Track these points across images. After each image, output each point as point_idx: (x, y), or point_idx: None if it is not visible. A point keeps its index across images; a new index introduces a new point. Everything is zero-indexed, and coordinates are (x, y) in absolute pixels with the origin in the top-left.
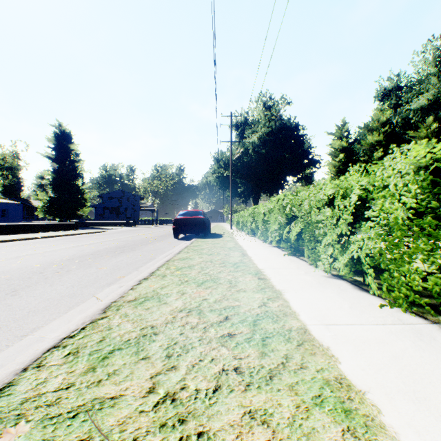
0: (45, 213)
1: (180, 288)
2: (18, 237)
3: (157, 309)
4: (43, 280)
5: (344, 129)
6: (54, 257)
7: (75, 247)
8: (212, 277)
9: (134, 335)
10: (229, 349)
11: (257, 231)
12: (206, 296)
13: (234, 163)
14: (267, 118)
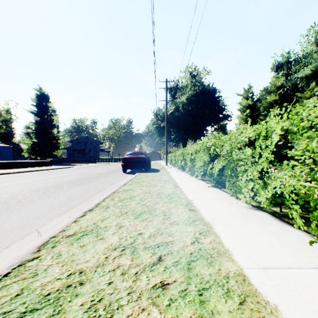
0: (30, 153)
1: (119, 220)
2: (4, 171)
3: (92, 247)
4: (3, 210)
5: (250, 91)
6: (24, 188)
7: (45, 179)
8: (149, 208)
9: (57, 285)
10: (161, 311)
11: (186, 167)
12: (141, 230)
13: (168, 117)
14: (192, 84)
